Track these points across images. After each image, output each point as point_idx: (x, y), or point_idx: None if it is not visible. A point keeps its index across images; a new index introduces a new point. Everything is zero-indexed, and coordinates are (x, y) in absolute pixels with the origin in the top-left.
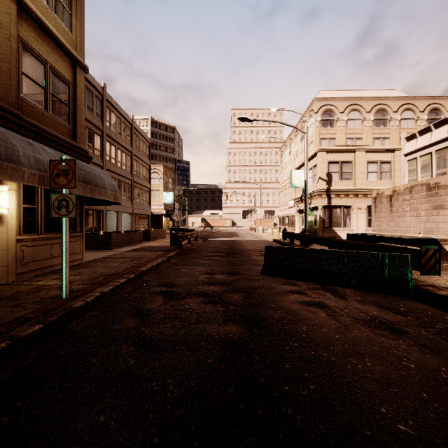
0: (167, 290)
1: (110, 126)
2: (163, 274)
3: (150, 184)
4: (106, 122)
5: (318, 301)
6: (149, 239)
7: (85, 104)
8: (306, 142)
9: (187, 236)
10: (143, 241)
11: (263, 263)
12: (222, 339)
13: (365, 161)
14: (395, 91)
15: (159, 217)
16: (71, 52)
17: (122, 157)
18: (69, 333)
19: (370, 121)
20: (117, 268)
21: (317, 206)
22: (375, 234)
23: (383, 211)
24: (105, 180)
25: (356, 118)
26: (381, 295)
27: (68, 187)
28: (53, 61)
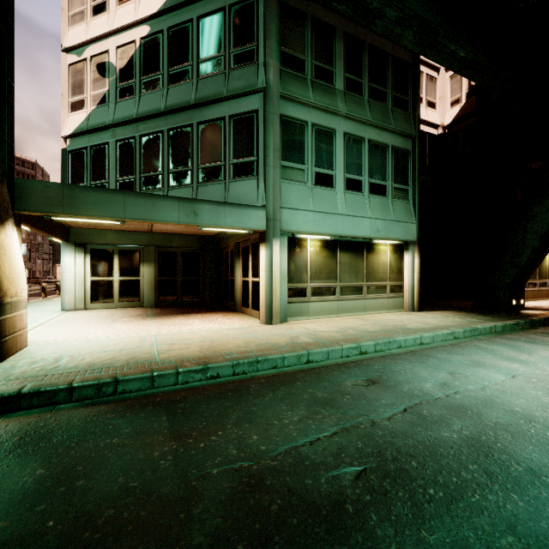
0: None
1: None
2: None
3: None
4: None
5: None
6: None
7: None
8: None
9: None
10: None
11: None
12: None
13: None
14: None
15: None
16: None
17: None
18: None
19: None
20: None
21: None
22: None
23: None
24: None
25: None
26: None
27: None
28: None
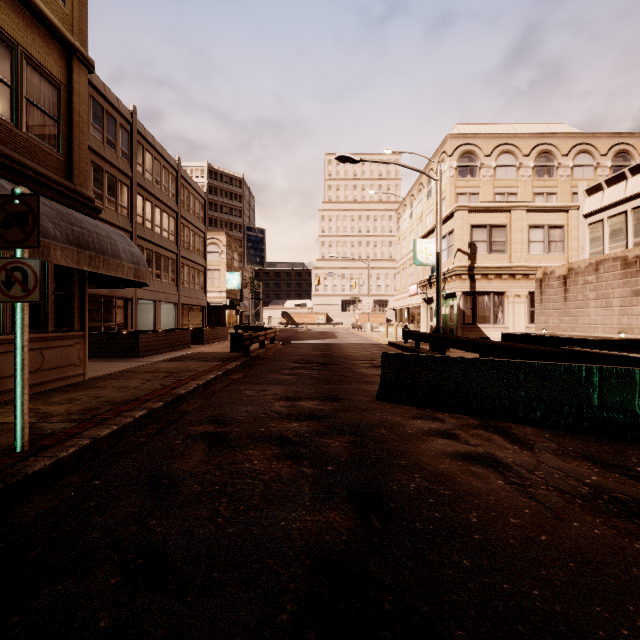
0: (216, 432)
1: (143, 172)
2: (213, 400)
3: (205, 260)
4: (137, 166)
5: (484, 452)
6: (201, 341)
7: (103, 137)
8: (439, 194)
9: (258, 337)
10: (192, 345)
11: (377, 380)
12: (311, 548)
13: (525, 225)
14: (565, 125)
15: (219, 309)
16: (63, 34)
17: (162, 219)
18: (4, 531)
19: (529, 168)
20: (137, 390)
21: (454, 292)
22: (545, 333)
23: (554, 299)
24: (119, 245)
25: (509, 164)
26: (590, 440)
27: (25, 245)
28: (29, 44)
